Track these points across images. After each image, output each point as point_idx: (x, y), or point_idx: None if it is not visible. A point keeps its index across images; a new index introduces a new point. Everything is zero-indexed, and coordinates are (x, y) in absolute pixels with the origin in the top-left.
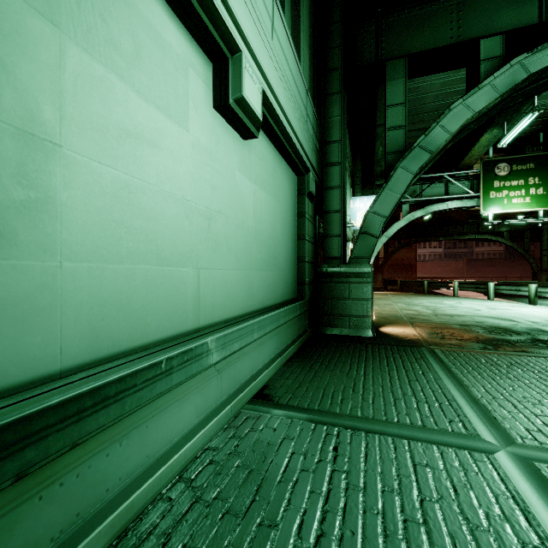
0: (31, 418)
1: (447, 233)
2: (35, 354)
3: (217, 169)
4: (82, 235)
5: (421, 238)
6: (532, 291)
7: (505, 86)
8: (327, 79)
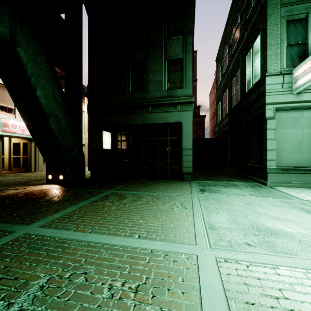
0: (300, 169)
1: None
2: (300, 164)
3: None
4: (306, 151)
5: None
6: None
7: None
8: None
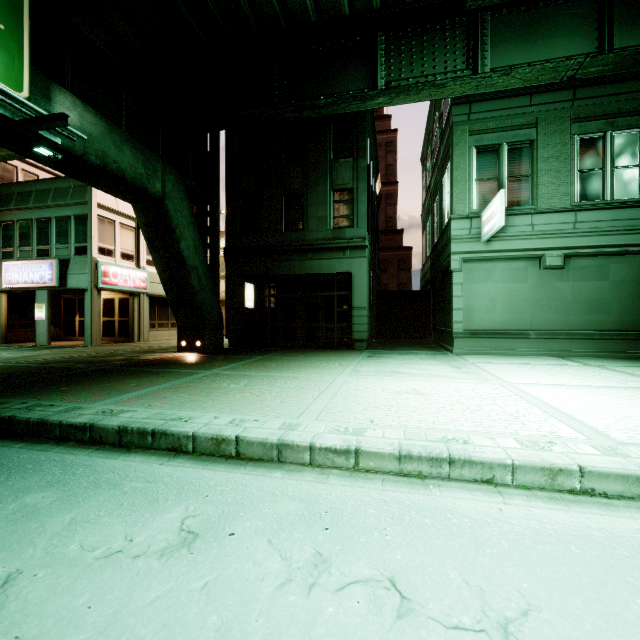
0: (491, 332)
1: None
2: (493, 326)
3: (542, 287)
4: (499, 311)
5: None
6: None
7: None
8: None
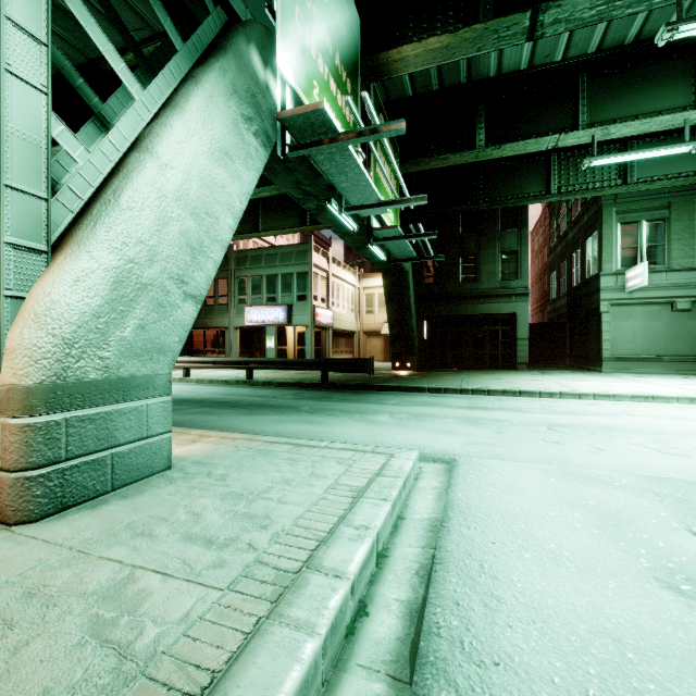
0: (632, 357)
1: None
2: (633, 353)
3: (673, 324)
4: (639, 341)
5: None
6: None
7: None
8: None
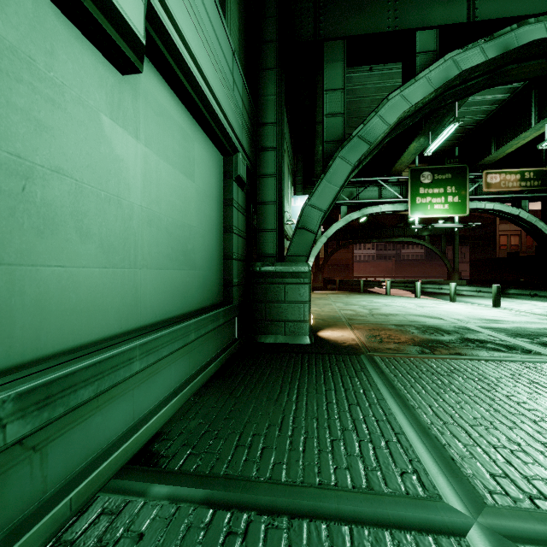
0: None
1: (379, 235)
2: None
3: (49, 97)
4: None
5: (357, 240)
6: (452, 289)
7: (439, 81)
8: (261, 51)
